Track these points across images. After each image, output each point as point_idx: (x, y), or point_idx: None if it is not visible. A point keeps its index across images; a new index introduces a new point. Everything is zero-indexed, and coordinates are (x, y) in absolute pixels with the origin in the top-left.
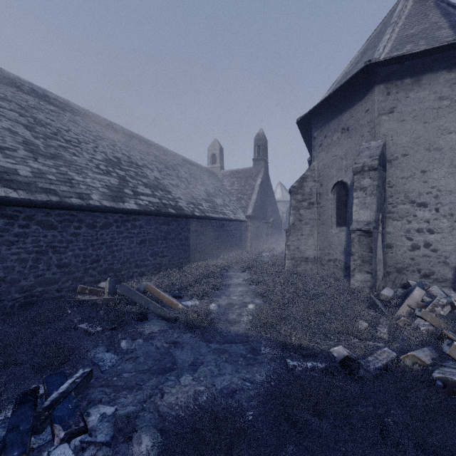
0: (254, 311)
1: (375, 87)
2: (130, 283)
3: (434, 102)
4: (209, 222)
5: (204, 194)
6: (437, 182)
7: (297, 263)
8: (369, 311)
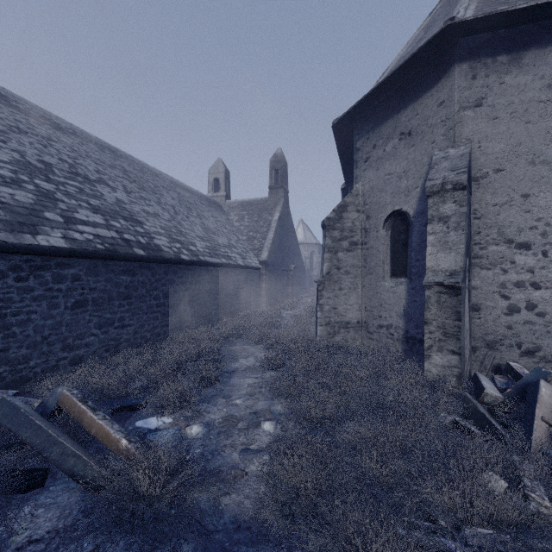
0: (274, 445)
1: (455, 67)
2: (45, 383)
3: (541, 92)
4: (205, 270)
5: (200, 229)
6: (544, 212)
7: (334, 331)
8: (469, 426)
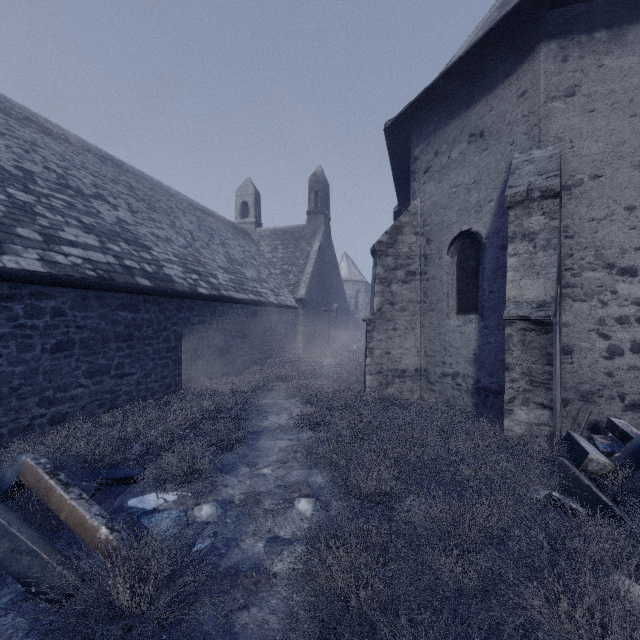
0: (313, 534)
1: (541, 47)
2: (13, 448)
3: None
4: (228, 307)
5: (224, 259)
6: None
7: (387, 381)
8: (571, 502)
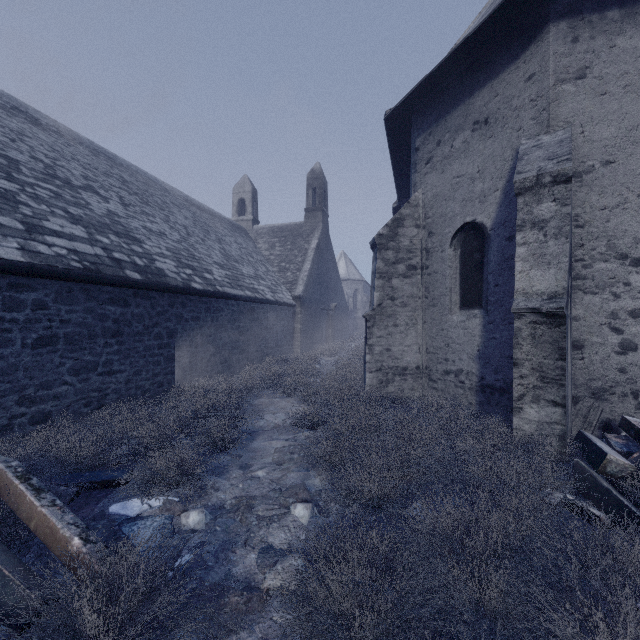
0: (310, 545)
1: (550, 27)
2: None
3: None
4: (223, 304)
5: (219, 255)
6: None
7: (387, 379)
8: (589, 507)
